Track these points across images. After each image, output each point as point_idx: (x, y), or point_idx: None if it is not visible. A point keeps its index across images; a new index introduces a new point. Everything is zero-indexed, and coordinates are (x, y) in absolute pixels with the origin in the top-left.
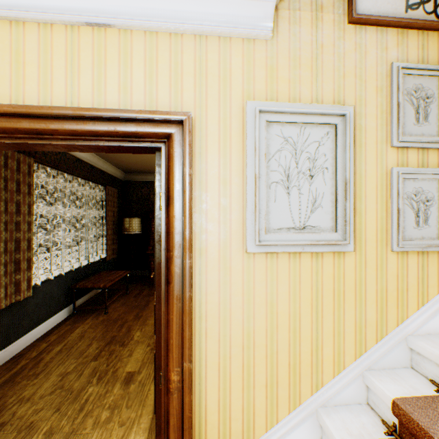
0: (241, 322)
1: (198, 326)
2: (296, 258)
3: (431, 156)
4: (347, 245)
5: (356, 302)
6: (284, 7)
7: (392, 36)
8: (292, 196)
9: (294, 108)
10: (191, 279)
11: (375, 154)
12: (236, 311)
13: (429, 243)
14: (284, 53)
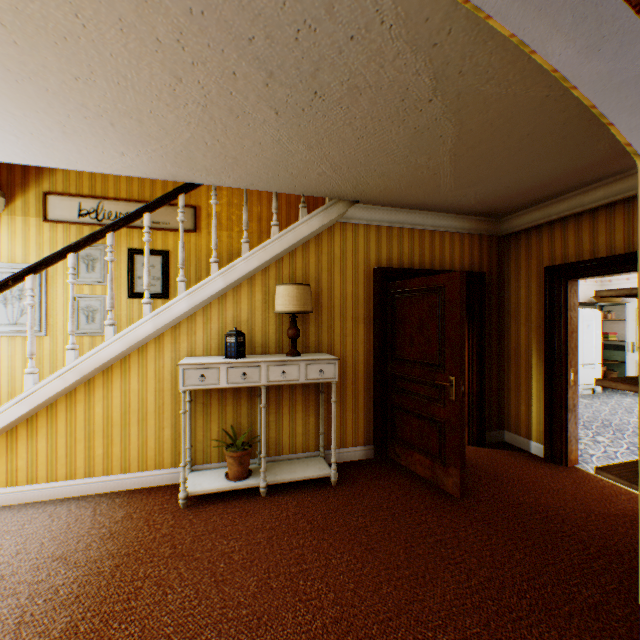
0: None
1: None
2: (14, 339)
3: (99, 289)
4: (43, 333)
5: (52, 361)
6: (6, 214)
7: (74, 229)
8: (10, 308)
9: (10, 265)
10: None
11: (64, 287)
12: None
13: (96, 331)
14: (6, 237)
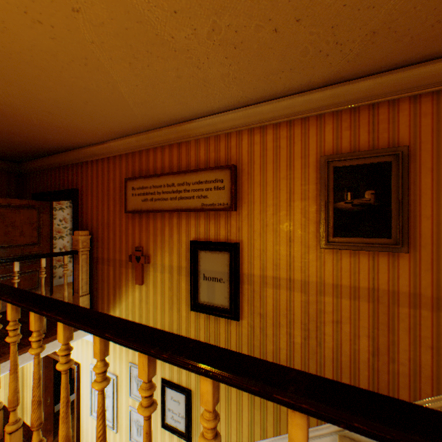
0: (91, 438)
1: (82, 432)
2: None
3: None
4: (115, 429)
5: None
6: None
7: (131, 349)
8: None
9: None
10: (77, 418)
11: (126, 396)
12: (90, 433)
13: None
14: None
